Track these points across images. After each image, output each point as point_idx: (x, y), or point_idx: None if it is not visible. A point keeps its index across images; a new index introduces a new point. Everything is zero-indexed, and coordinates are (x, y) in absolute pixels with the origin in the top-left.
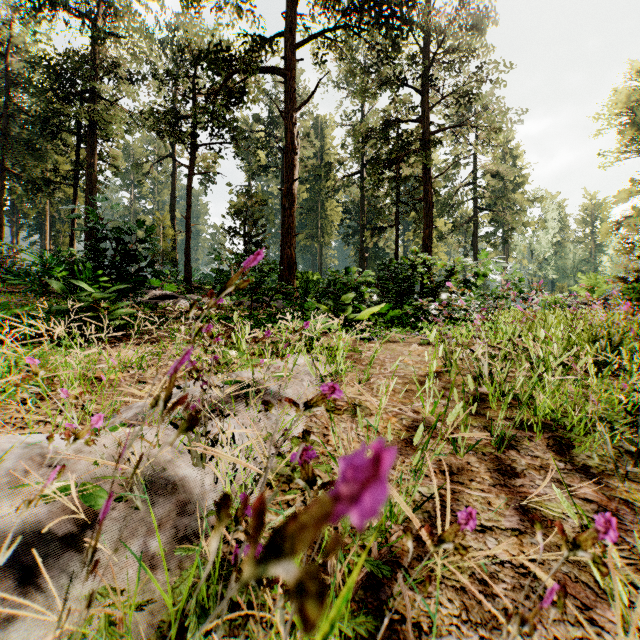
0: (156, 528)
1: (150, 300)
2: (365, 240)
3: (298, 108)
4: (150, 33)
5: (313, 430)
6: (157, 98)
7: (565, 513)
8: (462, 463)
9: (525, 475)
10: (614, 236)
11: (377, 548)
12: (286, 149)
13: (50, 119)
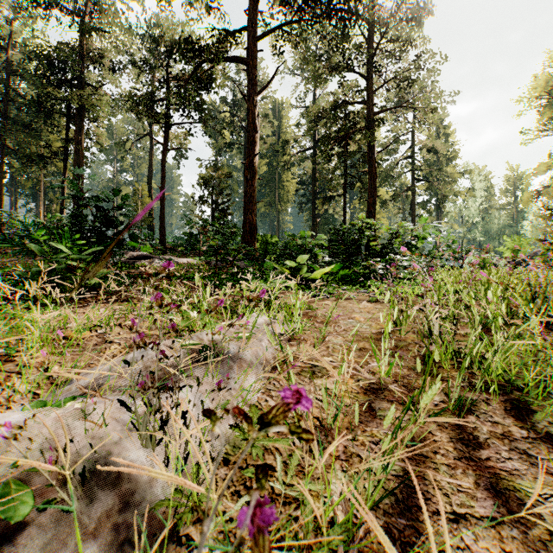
0: (80, 552)
1: (128, 260)
2: (317, 207)
3: (258, 92)
4: (130, 28)
5: (271, 394)
6: (136, 84)
7: (540, 495)
8: (423, 431)
9: (489, 445)
10: (534, 203)
11: (343, 547)
12: (248, 128)
13: (43, 102)
